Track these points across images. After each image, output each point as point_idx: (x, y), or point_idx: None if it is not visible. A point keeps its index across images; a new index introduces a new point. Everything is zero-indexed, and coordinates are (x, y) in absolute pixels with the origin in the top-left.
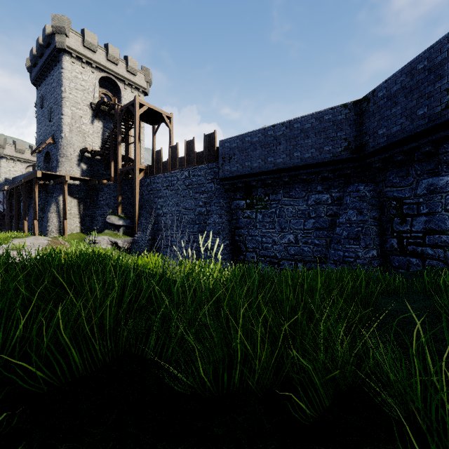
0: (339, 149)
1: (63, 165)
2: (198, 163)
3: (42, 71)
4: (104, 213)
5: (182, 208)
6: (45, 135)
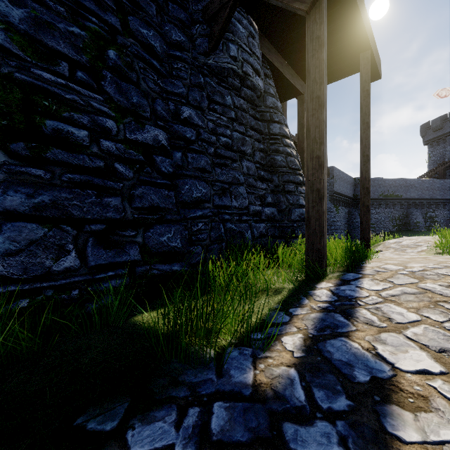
0: (352, 193)
1: None
2: None
3: None
4: None
5: None
6: None
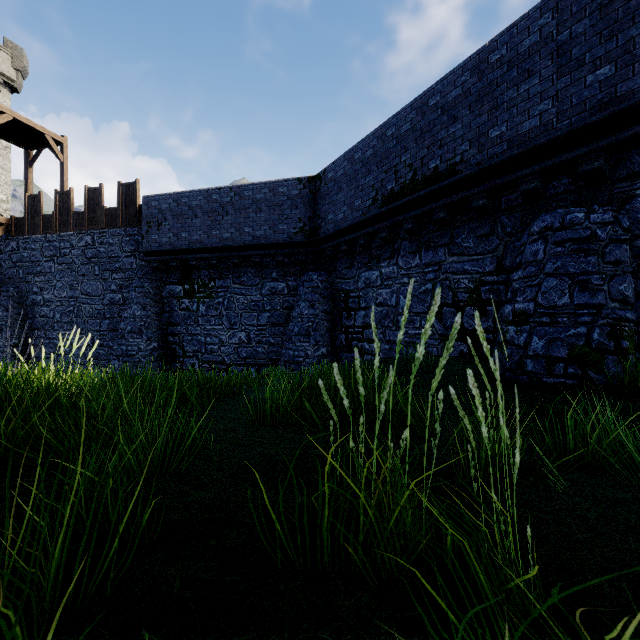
0: (294, 230)
1: None
2: (108, 225)
3: None
4: None
5: (81, 294)
6: None
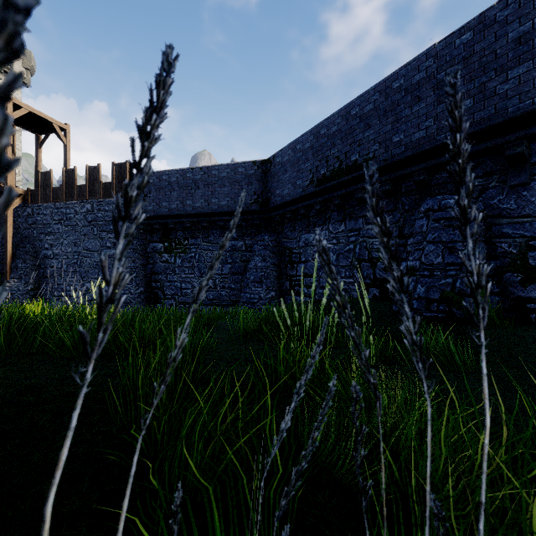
0: (250, 201)
1: None
2: (105, 196)
3: None
4: None
5: (83, 249)
6: None
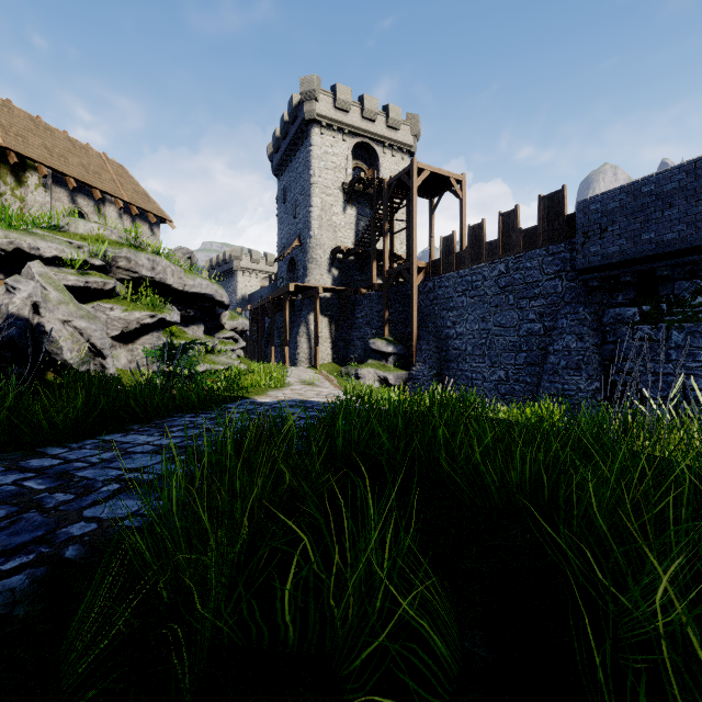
0: None
1: (312, 274)
2: (525, 248)
3: (286, 155)
4: (363, 336)
5: (493, 325)
6: (289, 236)
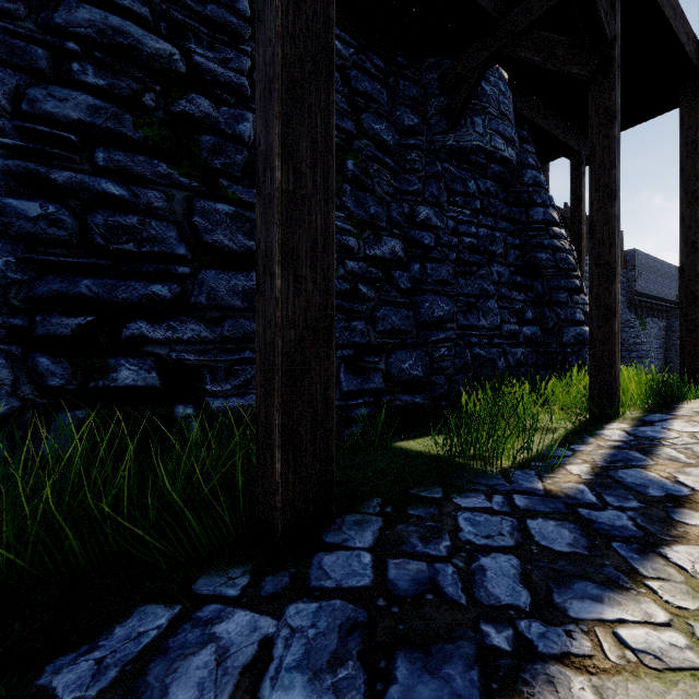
0: (674, 294)
1: None
2: None
3: None
4: None
5: None
6: None
